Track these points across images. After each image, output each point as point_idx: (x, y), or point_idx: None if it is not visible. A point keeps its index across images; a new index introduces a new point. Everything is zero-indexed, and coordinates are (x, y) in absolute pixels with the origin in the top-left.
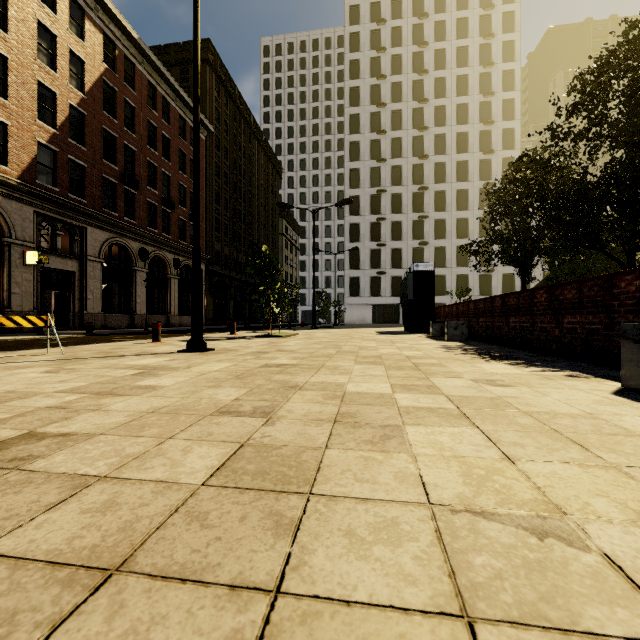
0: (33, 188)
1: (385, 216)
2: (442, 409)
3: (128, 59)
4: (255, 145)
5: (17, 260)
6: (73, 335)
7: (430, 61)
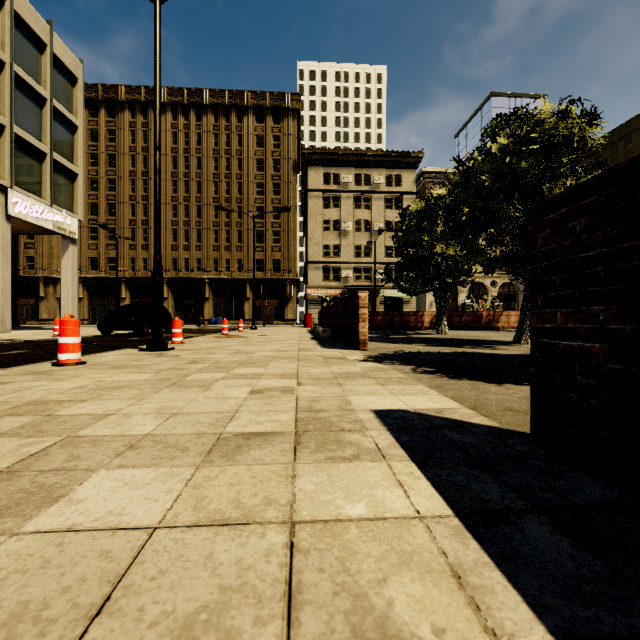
0: None
1: None
2: None
3: None
4: None
5: (520, 299)
6: None
7: None
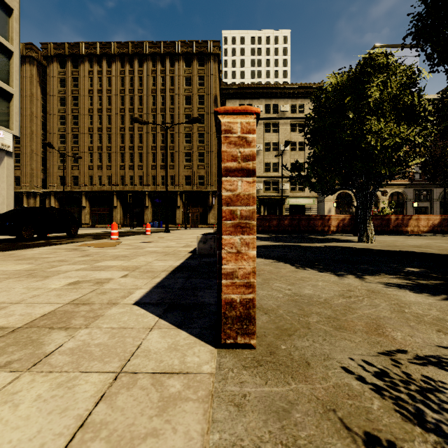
0: (413, 182)
1: None
2: None
3: None
4: None
5: (408, 206)
6: None
7: None
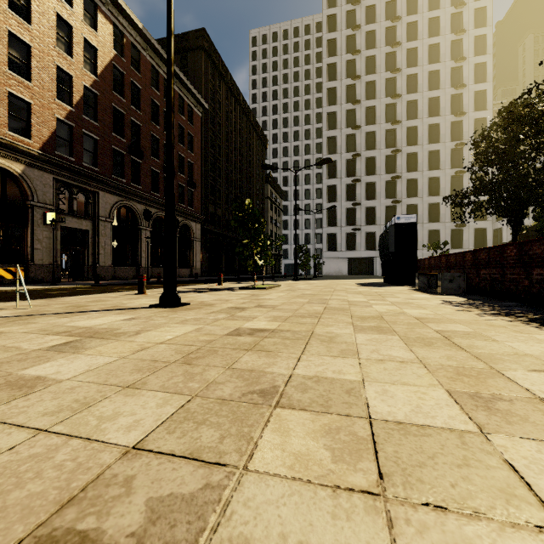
0: (52, 158)
1: (360, 178)
2: None
3: (134, 46)
4: (244, 120)
5: (39, 220)
6: (80, 285)
7: (402, 34)
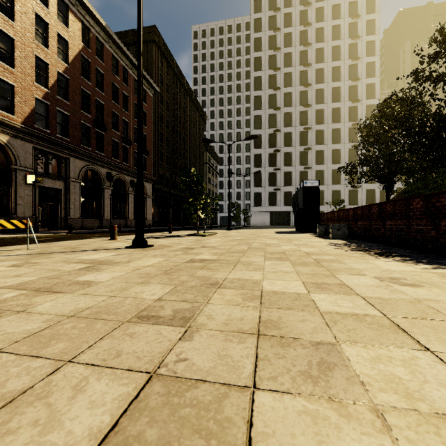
0: (32, 130)
1: (280, 149)
2: (369, 317)
3: (98, 40)
4: (187, 100)
5: (21, 181)
6: (58, 234)
7: (312, 36)
